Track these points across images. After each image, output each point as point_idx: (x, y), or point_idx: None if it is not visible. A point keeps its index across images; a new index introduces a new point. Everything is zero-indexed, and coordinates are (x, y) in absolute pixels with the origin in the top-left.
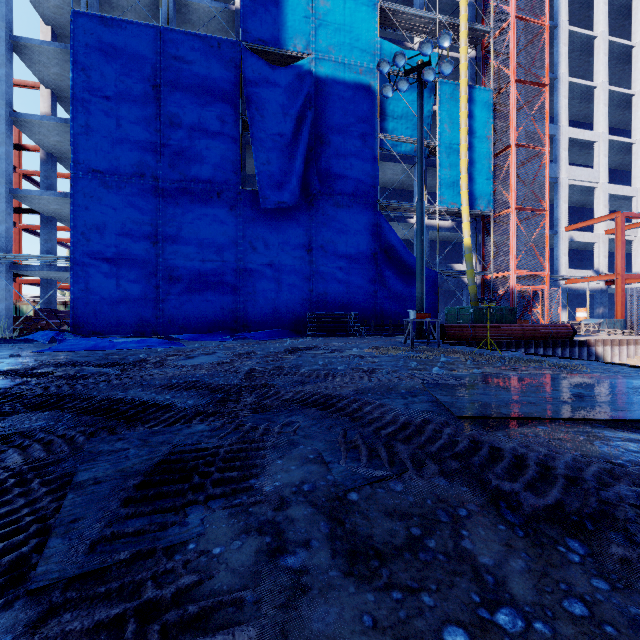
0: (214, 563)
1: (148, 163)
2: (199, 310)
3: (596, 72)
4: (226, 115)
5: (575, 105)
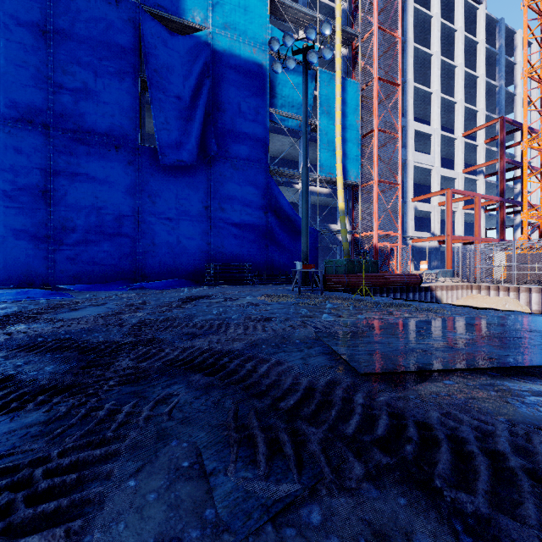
0: None
1: (37, 109)
2: (95, 261)
3: (432, 82)
4: (124, 72)
5: (418, 105)
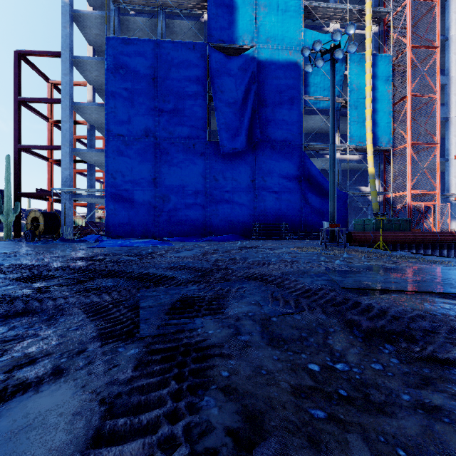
0: (210, 335)
1: (150, 128)
2: (181, 222)
3: None
4: (198, 93)
5: None
